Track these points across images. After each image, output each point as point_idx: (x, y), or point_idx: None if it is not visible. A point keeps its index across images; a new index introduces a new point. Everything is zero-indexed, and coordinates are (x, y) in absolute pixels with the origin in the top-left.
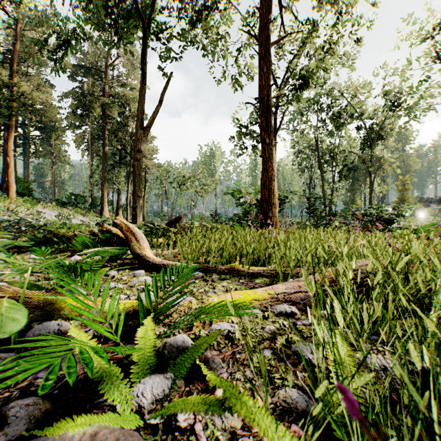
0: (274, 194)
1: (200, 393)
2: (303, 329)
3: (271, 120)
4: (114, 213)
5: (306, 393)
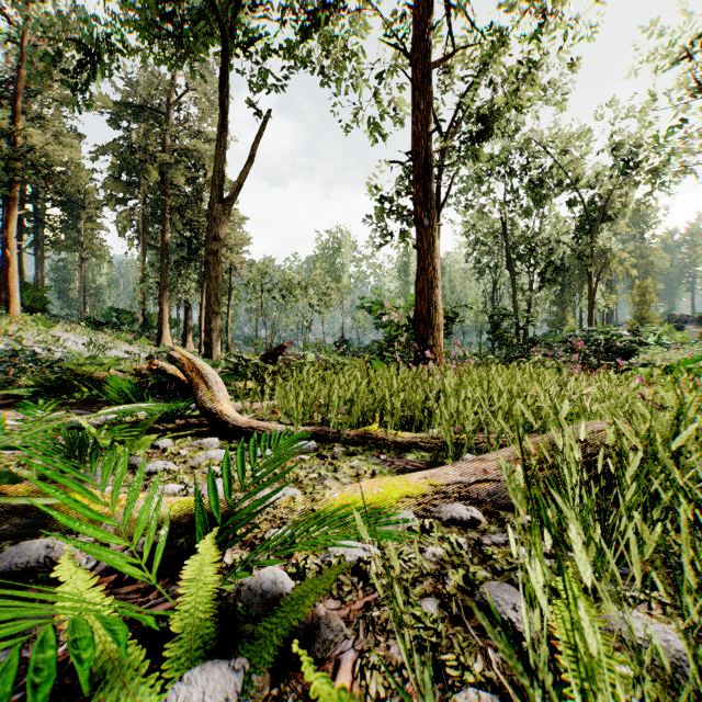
0: (437, 309)
1: (301, 700)
2: (494, 554)
3: (432, 188)
4: (179, 340)
5: (510, 699)
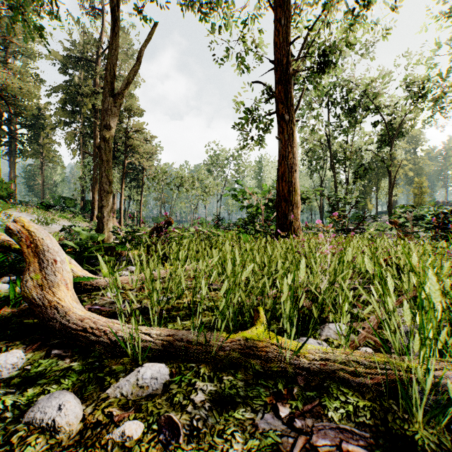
0: (296, 190)
1: None
2: None
3: (291, 89)
4: None
5: None
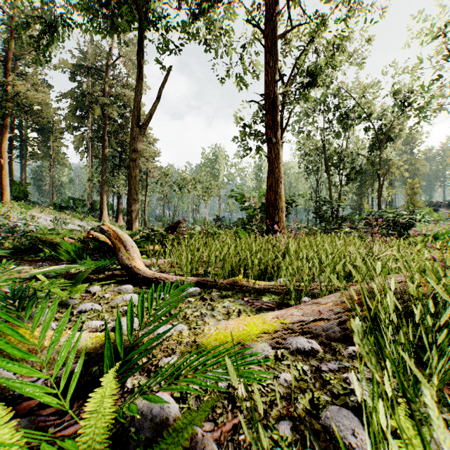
0: (281, 197)
1: None
2: (331, 379)
3: (278, 117)
4: (114, 218)
5: None
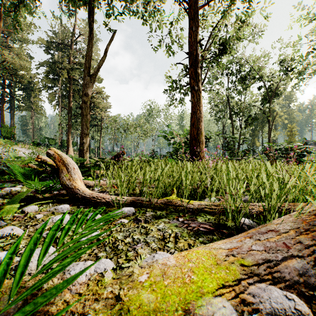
0: (201, 133)
1: None
2: None
3: (199, 70)
4: (77, 152)
5: None
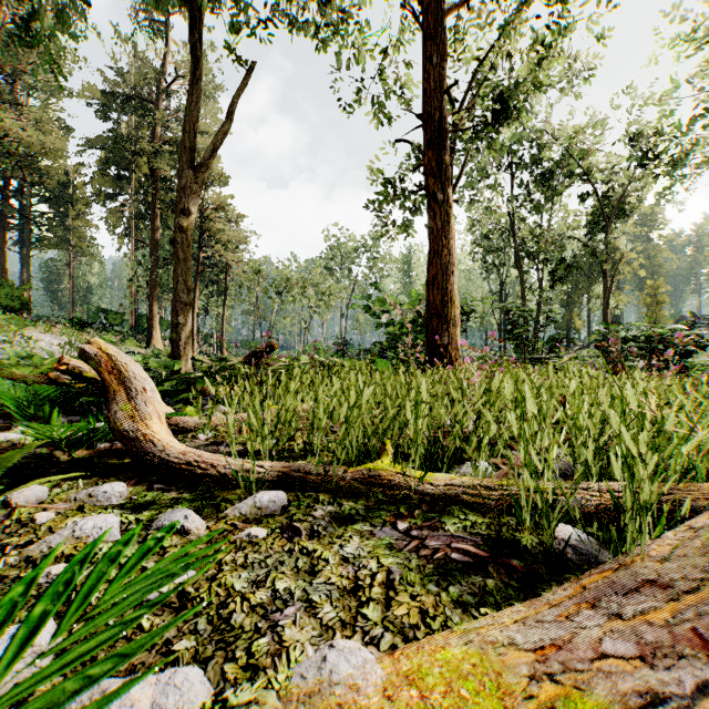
0: (453, 300)
1: None
2: None
3: (447, 156)
4: None
5: None
